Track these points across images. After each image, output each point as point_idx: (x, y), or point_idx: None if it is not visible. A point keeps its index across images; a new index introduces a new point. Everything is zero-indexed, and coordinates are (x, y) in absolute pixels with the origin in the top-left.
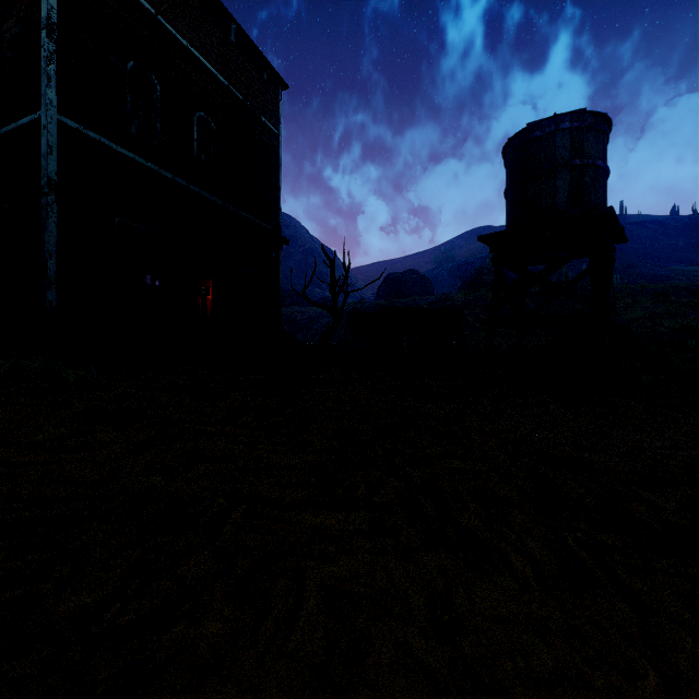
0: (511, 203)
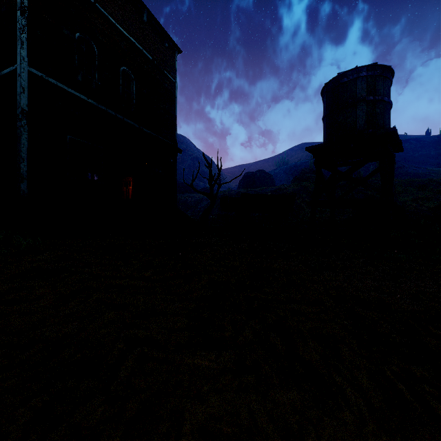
0: (327, 126)
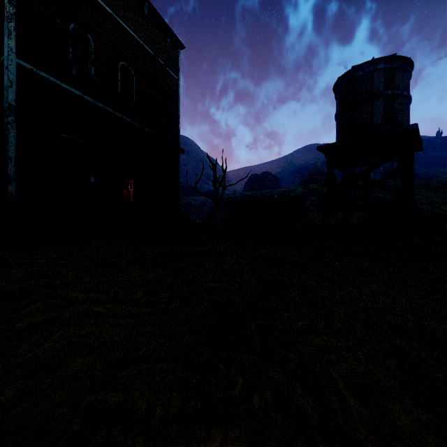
0: (340, 123)
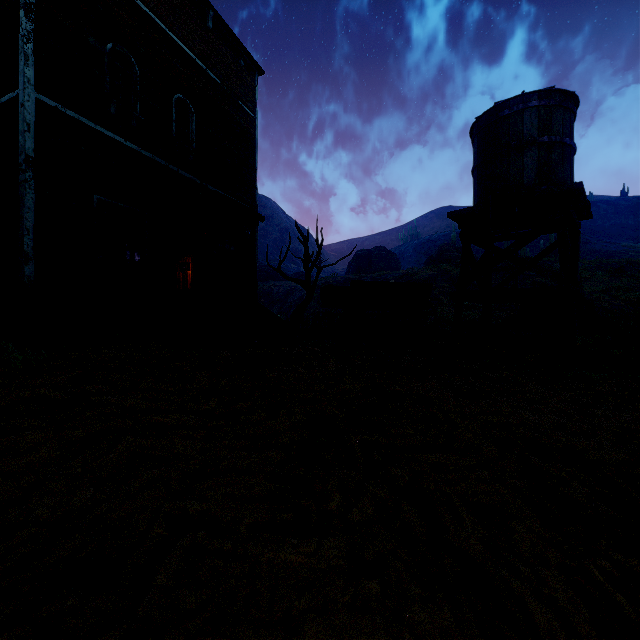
0: (479, 181)
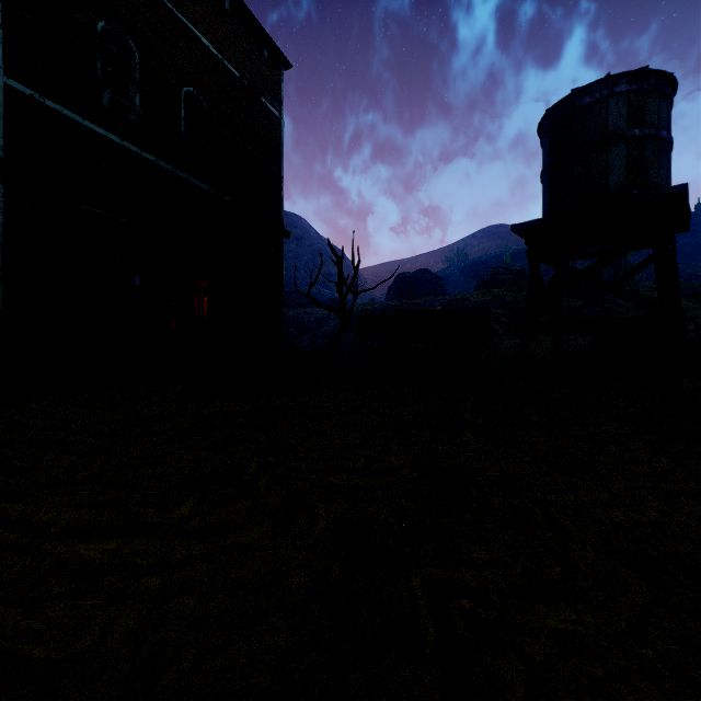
0: (551, 186)
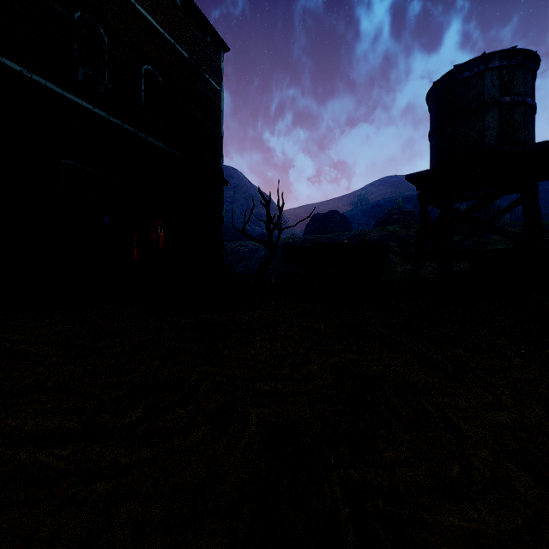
0: (437, 143)
